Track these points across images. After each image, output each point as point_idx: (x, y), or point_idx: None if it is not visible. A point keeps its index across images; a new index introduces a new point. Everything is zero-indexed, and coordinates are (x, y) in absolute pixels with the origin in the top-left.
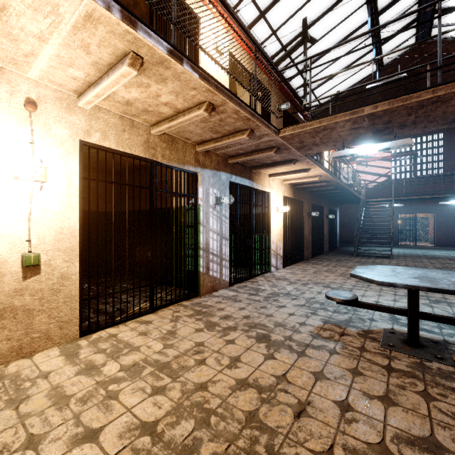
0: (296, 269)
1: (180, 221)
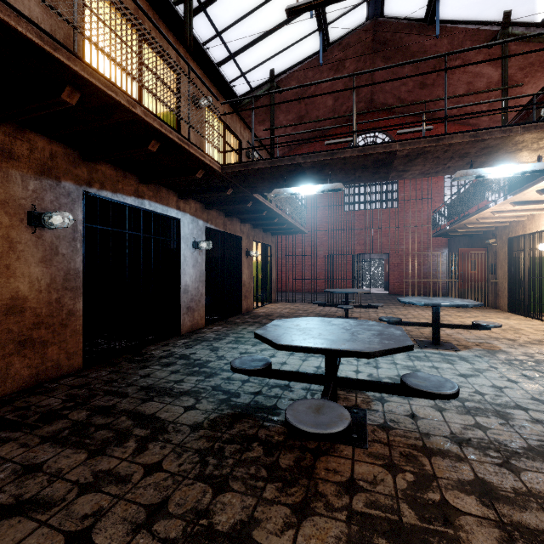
0: None
1: None
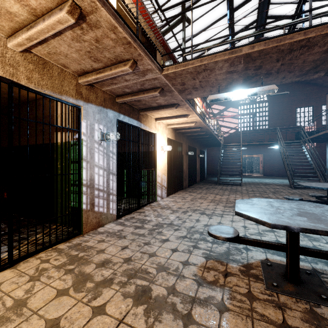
0: (177, 198)
1: (65, 157)
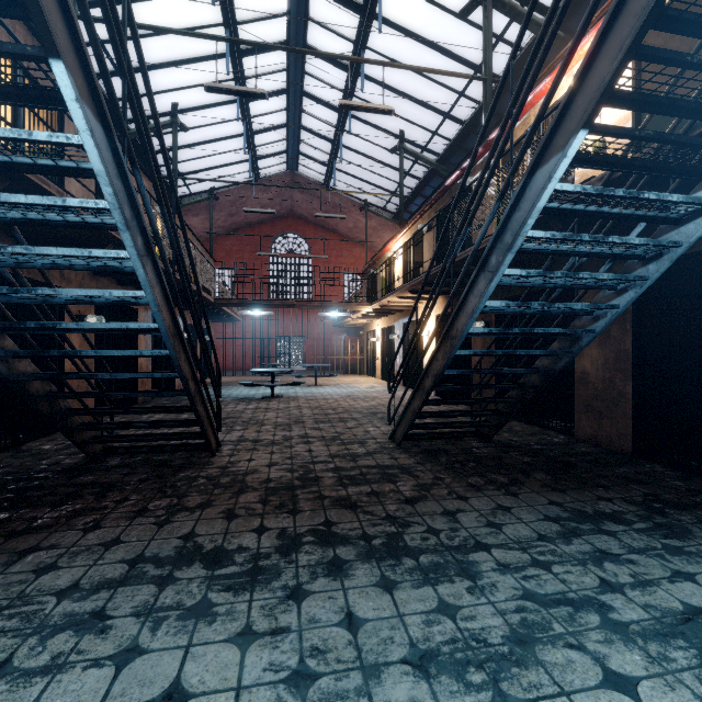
0: None
1: None
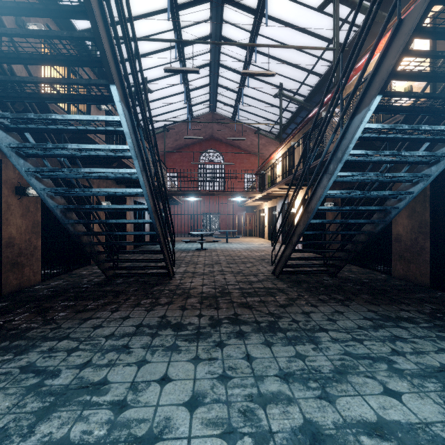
0: None
1: None
